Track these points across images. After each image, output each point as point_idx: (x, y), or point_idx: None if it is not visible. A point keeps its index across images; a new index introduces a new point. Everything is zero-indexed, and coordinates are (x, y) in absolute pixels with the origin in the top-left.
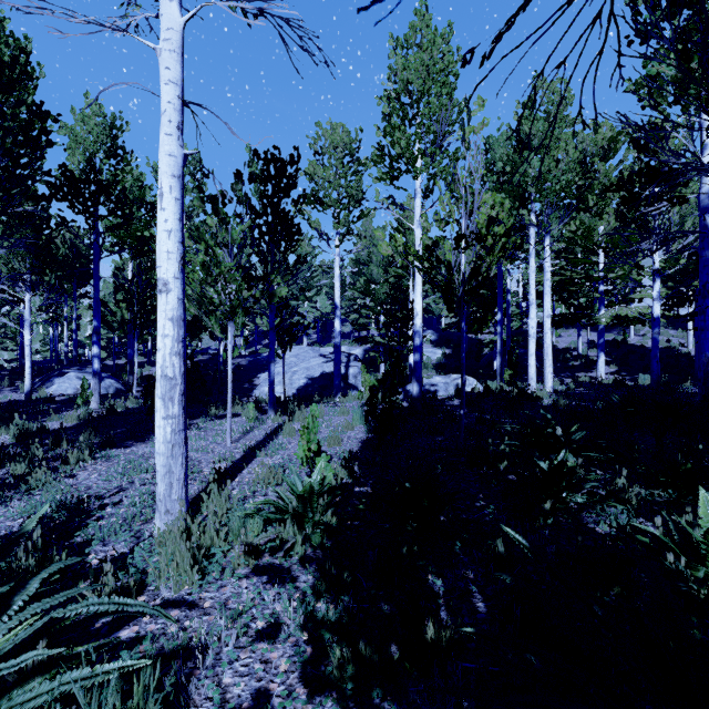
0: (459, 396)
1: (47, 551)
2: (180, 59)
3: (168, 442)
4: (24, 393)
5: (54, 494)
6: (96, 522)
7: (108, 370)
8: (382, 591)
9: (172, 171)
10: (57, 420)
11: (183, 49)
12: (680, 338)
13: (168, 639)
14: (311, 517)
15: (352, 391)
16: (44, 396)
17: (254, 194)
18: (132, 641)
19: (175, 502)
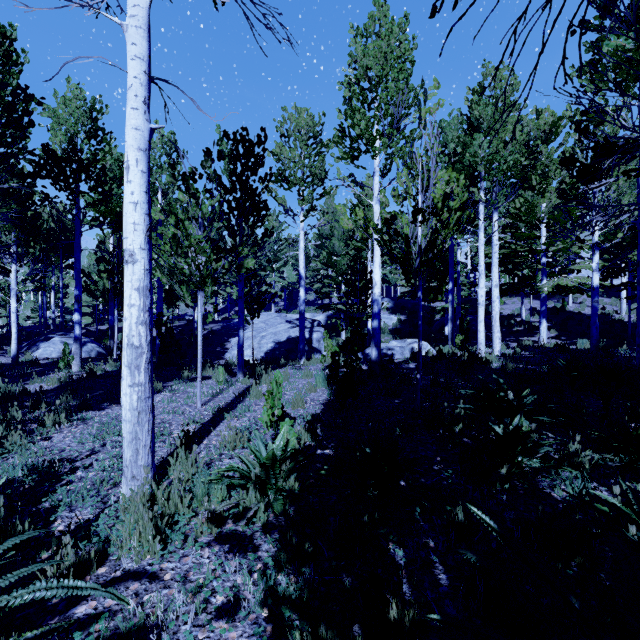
0: (414, 359)
1: (11, 519)
2: (146, 35)
3: (135, 409)
4: (11, 357)
5: (28, 457)
6: (65, 487)
7: (91, 335)
8: (344, 561)
9: (138, 144)
10: (39, 383)
11: (149, 26)
12: (614, 305)
13: (126, 616)
14: (274, 483)
15: (316, 354)
16: (30, 359)
17: (224, 172)
18: (88, 619)
19: (141, 468)
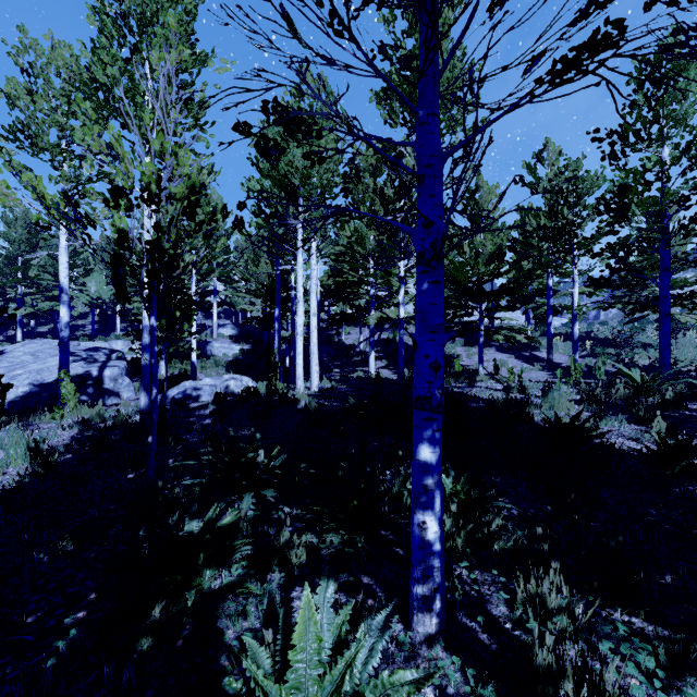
0: (218, 401)
1: None
2: None
3: None
4: None
5: None
6: None
7: None
8: None
9: None
10: None
11: None
12: None
13: None
14: None
15: (108, 398)
16: None
17: None
18: None
19: None
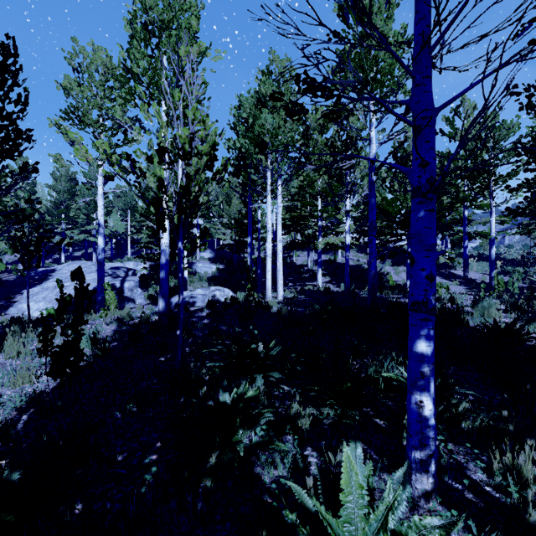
0: (210, 306)
1: None
2: None
3: None
4: None
5: None
6: None
7: None
8: None
9: None
10: None
11: None
12: (364, 259)
13: None
14: None
15: (127, 303)
16: None
17: None
18: None
19: None
